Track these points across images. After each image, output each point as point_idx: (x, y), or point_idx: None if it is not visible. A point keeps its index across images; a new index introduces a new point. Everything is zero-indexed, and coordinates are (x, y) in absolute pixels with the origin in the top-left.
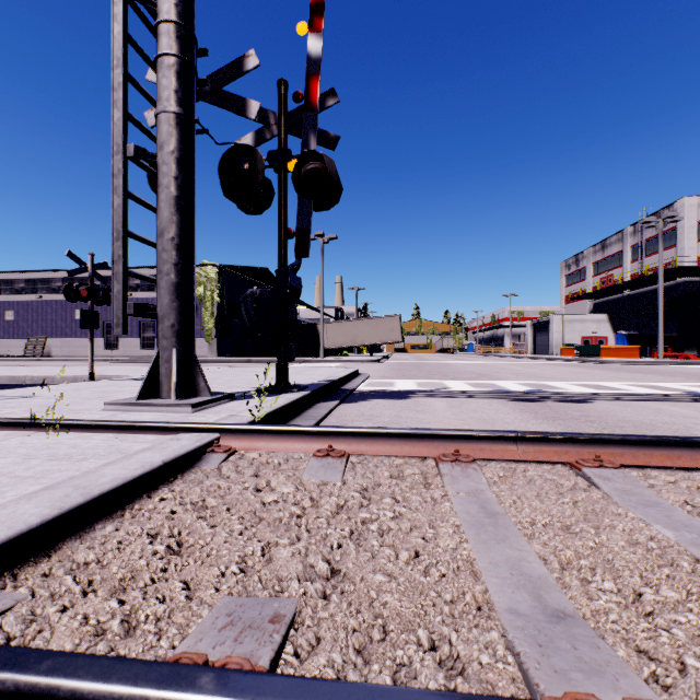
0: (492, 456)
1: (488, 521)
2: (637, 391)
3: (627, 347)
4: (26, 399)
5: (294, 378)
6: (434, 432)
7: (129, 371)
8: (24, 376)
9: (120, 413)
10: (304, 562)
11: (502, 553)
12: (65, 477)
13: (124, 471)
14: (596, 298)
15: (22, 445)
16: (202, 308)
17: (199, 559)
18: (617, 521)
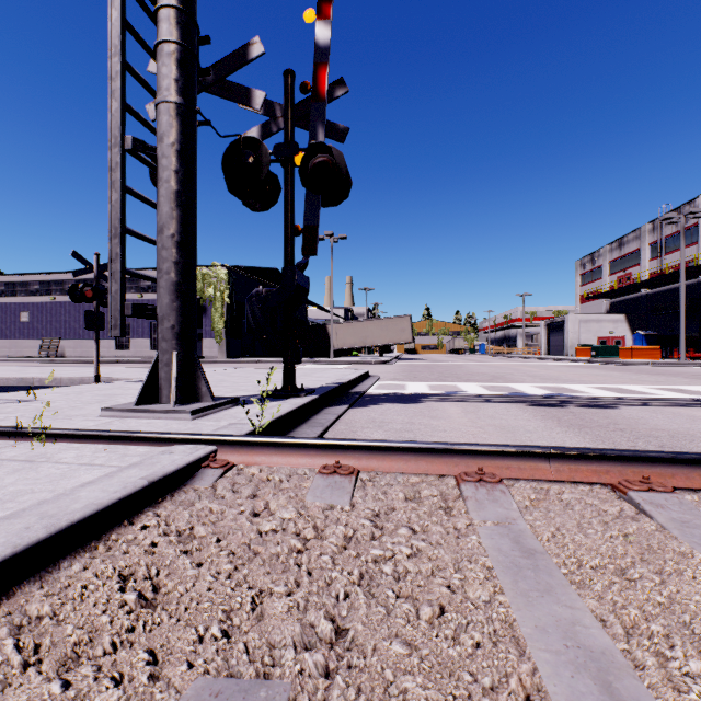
0: (521, 475)
1: (525, 562)
2: (664, 395)
3: (646, 347)
4: (25, 403)
5: (302, 381)
6: (454, 447)
7: (137, 372)
8: (32, 378)
9: (117, 420)
10: (302, 622)
11: (549, 612)
12: (35, 500)
13: (101, 495)
14: (613, 297)
15: (2, 458)
16: (212, 309)
17: (174, 615)
18: (683, 564)
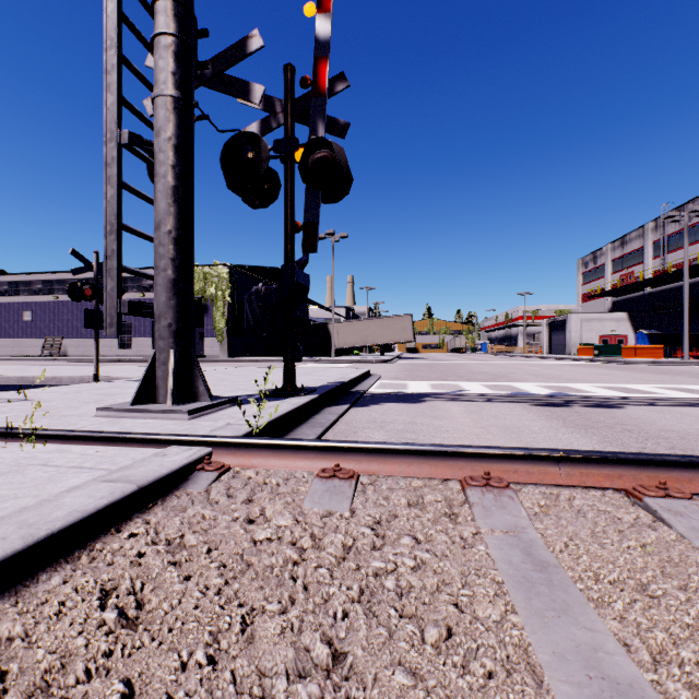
0: (529, 479)
1: (538, 576)
2: (670, 394)
3: (649, 346)
4: (22, 403)
5: (303, 380)
6: (459, 450)
7: (137, 371)
8: (33, 377)
9: (112, 420)
10: (296, 646)
11: (568, 636)
12: (17, 507)
13: (86, 501)
14: (615, 296)
15: None
16: (214, 308)
17: (156, 638)
18: None
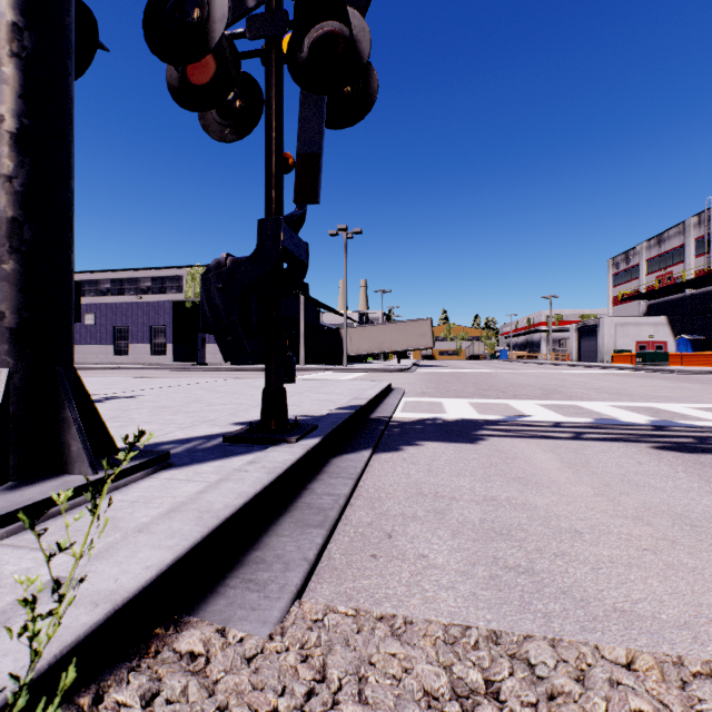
0: None
1: None
2: None
3: (700, 353)
4: None
5: (304, 401)
6: None
7: (104, 385)
8: None
9: None
10: None
11: None
12: None
13: None
14: (651, 298)
15: None
16: None
17: None
18: None
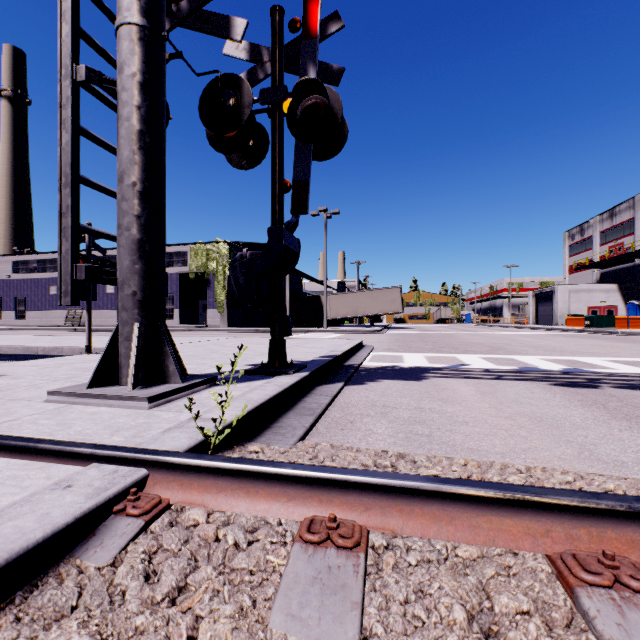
0: None
1: None
2: None
3: None
4: None
5: (294, 353)
6: (544, 499)
7: None
8: (37, 347)
9: (59, 408)
10: None
11: None
12: None
13: None
14: (603, 267)
15: None
16: (215, 282)
17: None
18: None
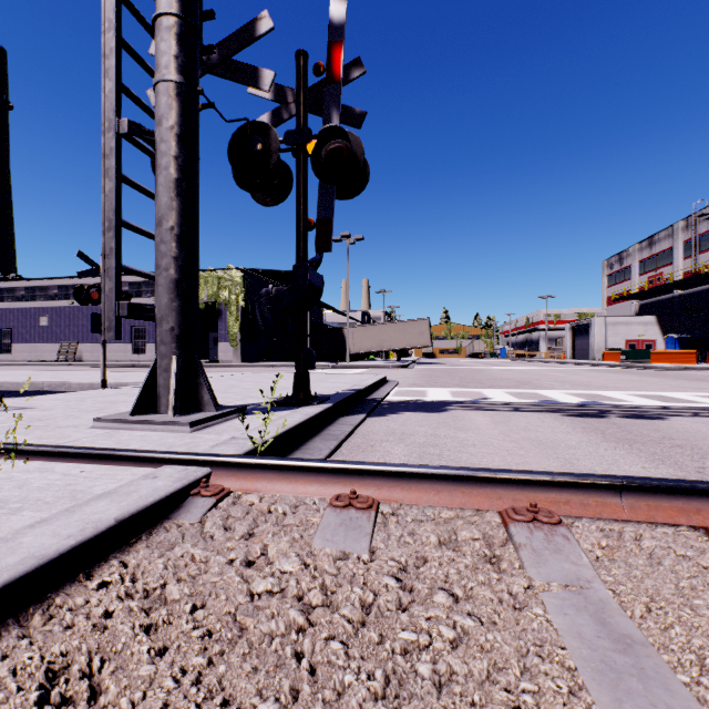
0: (585, 513)
1: (623, 661)
2: None
3: (680, 351)
4: (20, 411)
5: (317, 387)
6: (498, 475)
7: None
8: (42, 383)
9: (109, 432)
10: None
11: None
12: None
13: (49, 541)
14: (642, 298)
15: None
16: (227, 313)
17: None
18: None
